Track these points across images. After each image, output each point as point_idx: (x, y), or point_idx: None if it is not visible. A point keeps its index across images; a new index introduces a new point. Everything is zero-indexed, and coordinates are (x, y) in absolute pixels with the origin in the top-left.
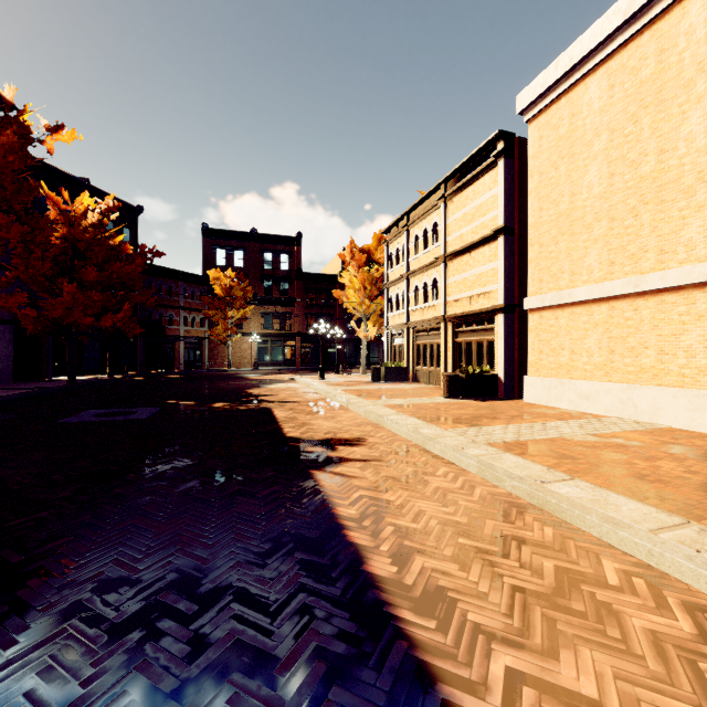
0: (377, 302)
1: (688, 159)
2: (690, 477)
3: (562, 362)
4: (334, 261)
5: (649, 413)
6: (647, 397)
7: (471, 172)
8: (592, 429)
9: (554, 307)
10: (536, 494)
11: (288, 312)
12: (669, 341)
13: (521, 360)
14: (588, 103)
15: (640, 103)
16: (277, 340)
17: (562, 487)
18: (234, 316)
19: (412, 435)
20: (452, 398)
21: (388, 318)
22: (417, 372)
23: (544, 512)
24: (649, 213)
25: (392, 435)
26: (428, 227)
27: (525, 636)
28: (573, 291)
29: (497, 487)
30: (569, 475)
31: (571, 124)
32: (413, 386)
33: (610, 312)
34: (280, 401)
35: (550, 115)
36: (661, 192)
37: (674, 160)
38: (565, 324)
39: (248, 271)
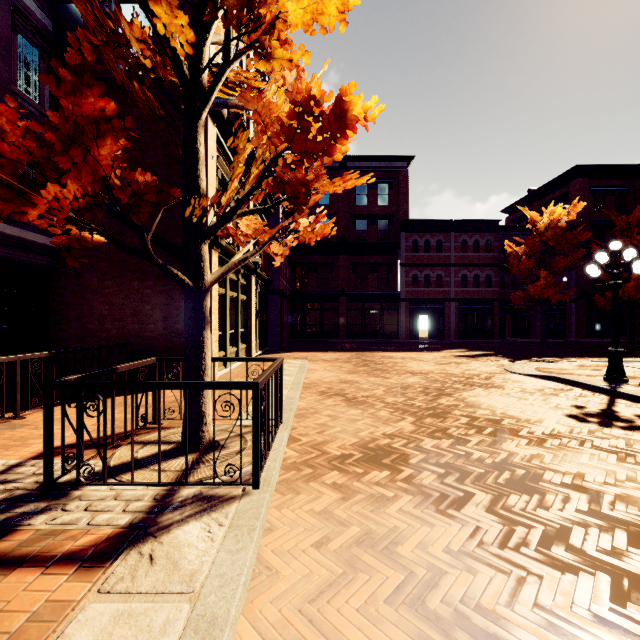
0: None
1: None
2: None
3: None
4: None
5: None
6: None
7: None
8: None
9: None
10: None
11: None
12: None
13: None
14: None
15: None
16: None
17: None
18: None
19: None
20: None
21: None
22: None
23: None
24: None
25: None
26: None
27: (579, 359)
28: None
29: None
30: None
31: None
32: None
33: None
34: None
35: None
36: None
37: None
38: None
39: None
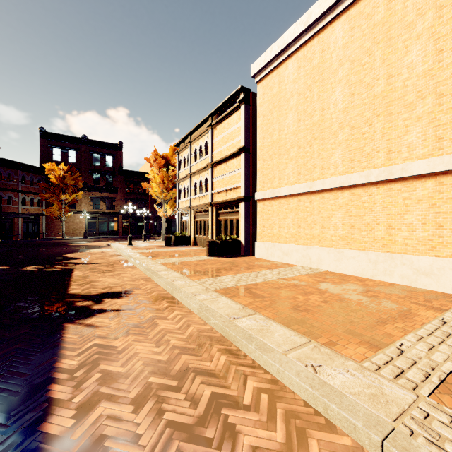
0: (172, 192)
1: (335, 115)
2: (324, 305)
3: (275, 233)
4: (147, 163)
5: (316, 263)
6: (316, 253)
7: (226, 111)
8: (284, 274)
9: (270, 199)
10: (225, 329)
11: (112, 197)
12: (326, 221)
13: (254, 231)
14: (287, 75)
15: (312, 79)
16: (104, 217)
17: (245, 321)
18: (67, 199)
19: (167, 286)
20: (212, 256)
21: (179, 203)
22: (196, 239)
23: (228, 342)
24: (317, 145)
25: (155, 287)
26: (202, 144)
27: None
28: (280, 189)
29: (206, 324)
30: (254, 311)
31: (279, 87)
32: (192, 248)
33: (298, 202)
34: (85, 263)
35: (268, 80)
36: (322, 133)
37: (328, 115)
38: (276, 209)
39: (79, 166)
